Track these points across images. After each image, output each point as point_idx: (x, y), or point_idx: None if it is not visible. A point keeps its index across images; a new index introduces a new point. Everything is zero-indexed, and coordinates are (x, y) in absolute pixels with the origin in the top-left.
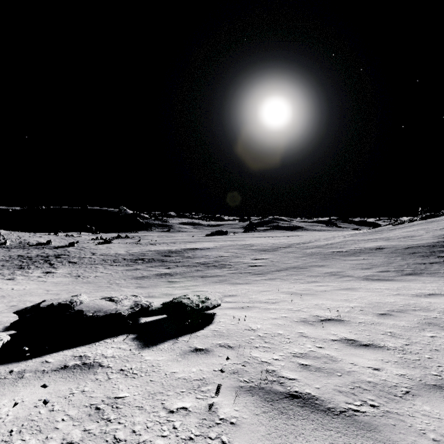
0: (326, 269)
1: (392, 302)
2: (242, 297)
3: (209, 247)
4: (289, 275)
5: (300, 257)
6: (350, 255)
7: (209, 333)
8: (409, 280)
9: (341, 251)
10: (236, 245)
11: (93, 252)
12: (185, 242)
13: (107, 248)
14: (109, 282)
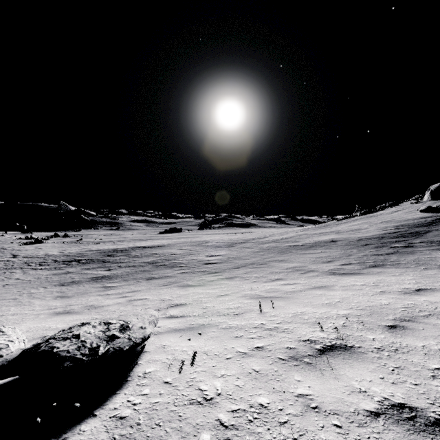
0: (287, 264)
1: (387, 304)
2: (193, 308)
3: (160, 244)
4: (249, 273)
5: (257, 252)
6: (307, 249)
7: (102, 434)
8: (377, 273)
9: (297, 245)
10: (190, 242)
11: (14, 254)
12: (135, 240)
13: (35, 249)
14: (21, 291)
